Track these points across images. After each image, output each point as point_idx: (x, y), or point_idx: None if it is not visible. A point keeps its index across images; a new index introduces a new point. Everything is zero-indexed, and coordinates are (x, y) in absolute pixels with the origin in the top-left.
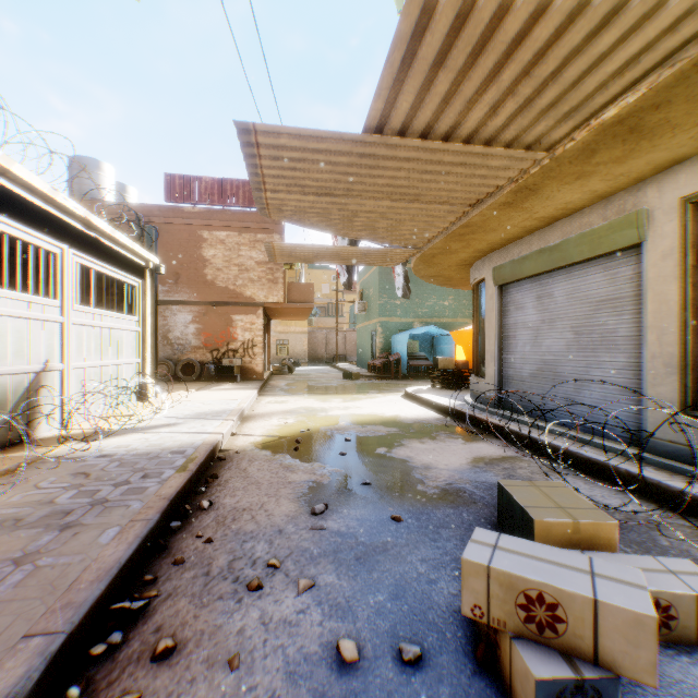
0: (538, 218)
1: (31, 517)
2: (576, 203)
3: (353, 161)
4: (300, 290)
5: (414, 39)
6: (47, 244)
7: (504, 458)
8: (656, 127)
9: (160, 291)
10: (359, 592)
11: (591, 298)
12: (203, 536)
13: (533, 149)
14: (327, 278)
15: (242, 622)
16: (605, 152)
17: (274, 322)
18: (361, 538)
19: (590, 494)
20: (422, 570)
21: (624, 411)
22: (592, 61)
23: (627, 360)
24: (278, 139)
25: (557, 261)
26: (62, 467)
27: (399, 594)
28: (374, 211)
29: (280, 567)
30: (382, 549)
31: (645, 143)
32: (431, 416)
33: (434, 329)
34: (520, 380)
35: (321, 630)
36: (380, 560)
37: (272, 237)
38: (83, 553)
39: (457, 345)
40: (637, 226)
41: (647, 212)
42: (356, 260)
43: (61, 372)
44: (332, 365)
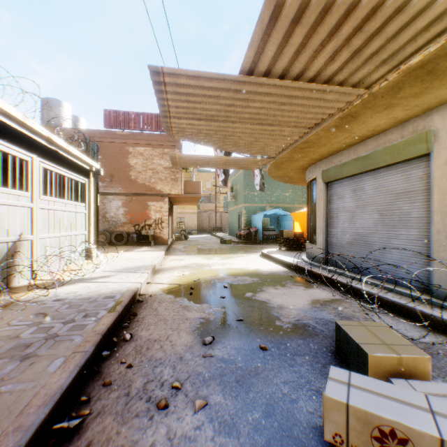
0: (355, 137)
1: (1, 349)
2: (382, 126)
3: (231, 96)
4: (192, 186)
5: (280, 1)
6: (21, 154)
7: (333, 300)
8: (446, 70)
9: (101, 186)
10: (240, 410)
11: (392, 191)
12: (125, 362)
13: (357, 87)
14: (209, 178)
15: (153, 437)
16: (408, 89)
17: (175, 206)
18: (239, 363)
19: (397, 328)
20: (285, 391)
21: (416, 269)
22: (408, 19)
23: (418, 233)
24: (179, 79)
25: (368, 166)
26: (29, 308)
27: (270, 412)
28: (244, 131)
29: (181, 388)
30: (254, 372)
31: (436, 82)
32: (280, 269)
33: (279, 211)
34: (341, 246)
35: (213, 445)
36: (253, 382)
37: (174, 151)
38: (35, 380)
39: (295, 221)
40: (426, 141)
41: (433, 131)
42: (230, 165)
43: (31, 241)
44: (212, 234)
